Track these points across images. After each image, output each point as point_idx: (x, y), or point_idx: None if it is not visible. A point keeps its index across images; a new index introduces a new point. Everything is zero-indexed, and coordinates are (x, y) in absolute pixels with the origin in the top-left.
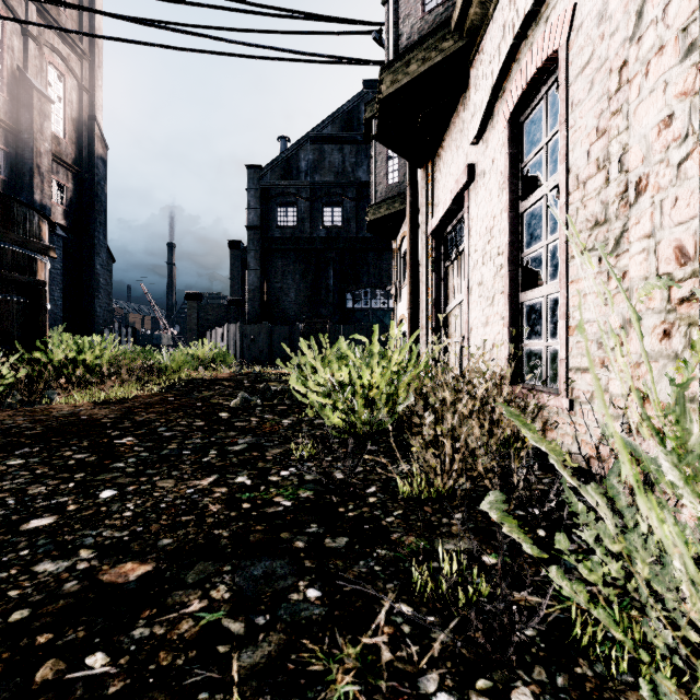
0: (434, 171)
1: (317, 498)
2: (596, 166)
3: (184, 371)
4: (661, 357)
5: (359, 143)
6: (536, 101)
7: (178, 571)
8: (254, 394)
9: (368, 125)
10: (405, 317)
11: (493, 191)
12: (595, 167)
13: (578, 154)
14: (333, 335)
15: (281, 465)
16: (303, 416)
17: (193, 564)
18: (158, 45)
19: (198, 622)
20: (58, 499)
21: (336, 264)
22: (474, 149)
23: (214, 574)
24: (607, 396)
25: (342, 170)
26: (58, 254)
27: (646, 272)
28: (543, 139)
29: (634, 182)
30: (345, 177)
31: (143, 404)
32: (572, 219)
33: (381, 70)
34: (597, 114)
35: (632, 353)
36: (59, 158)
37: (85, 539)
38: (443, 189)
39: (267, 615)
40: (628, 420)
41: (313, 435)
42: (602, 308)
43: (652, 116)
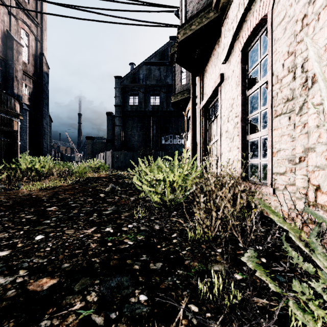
0: (204, 77)
1: (146, 240)
2: (287, 71)
3: (84, 173)
4: (326, 167)
5: (167, 66)
6: (255, 40)
7: (70, 283)
8: (117, 184)
9: (171, 56)
10: (189, 148)
11: (233, 86)
12: (287, 71)
13: (277, 65)
14: (155, 156)
15: (129, 221)
16: (140, 196)
17: (78, 279)
18: (71, 17)
19: (78, 317)
20: (13, 240)
21: (156, 123)
22: (223, 66)
23: (90, 285)
24: (293, 187)
25: (160, 78)
26: (25, 118)
27: (318, 123)
28: (258, 59)
29: (311, 76)
30: (161, 82)
31: (63, 189)
32: (274, 98)
33: (178, 28)
34: (288, 44)
35: (310, 166)
36: (26, 73)
37: (23, 264)
38: (208, 86)
39: (117, 312)
40: (307, 200)
41: (145, 206)
42: (290, 143)
43: (321, 41)
